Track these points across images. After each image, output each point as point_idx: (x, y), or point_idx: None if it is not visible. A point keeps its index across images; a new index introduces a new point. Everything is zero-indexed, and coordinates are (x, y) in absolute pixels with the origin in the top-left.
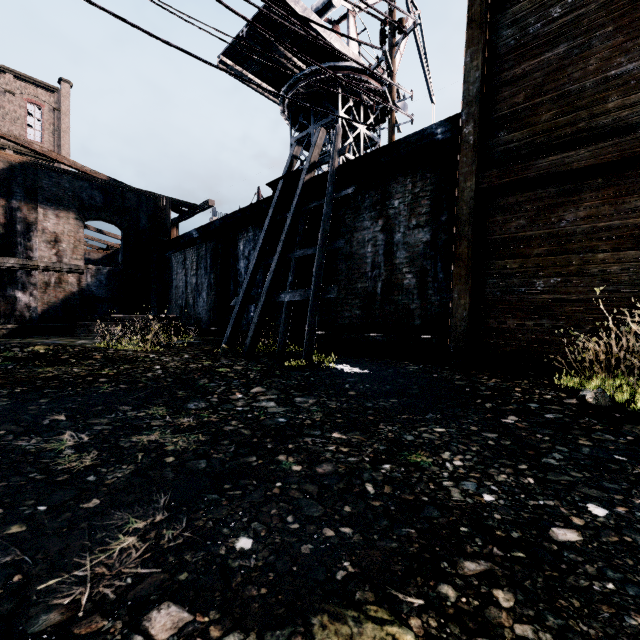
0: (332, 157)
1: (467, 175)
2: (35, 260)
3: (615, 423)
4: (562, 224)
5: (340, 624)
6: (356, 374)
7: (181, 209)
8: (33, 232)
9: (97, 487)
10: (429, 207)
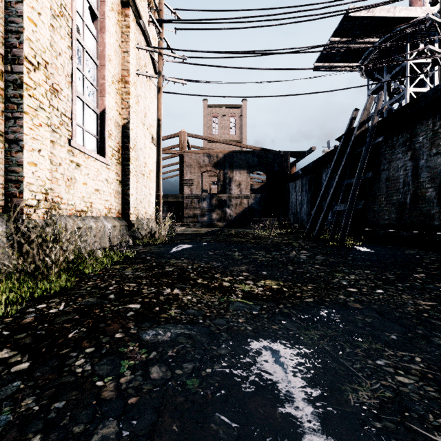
0: (372, 117)
1: None
2: (232, 194)
3: None
4: None
5: (272, 280)
6: (364, 251)
7: (297, 155)
8: (231, 182)
9: (240, 261)
10: None
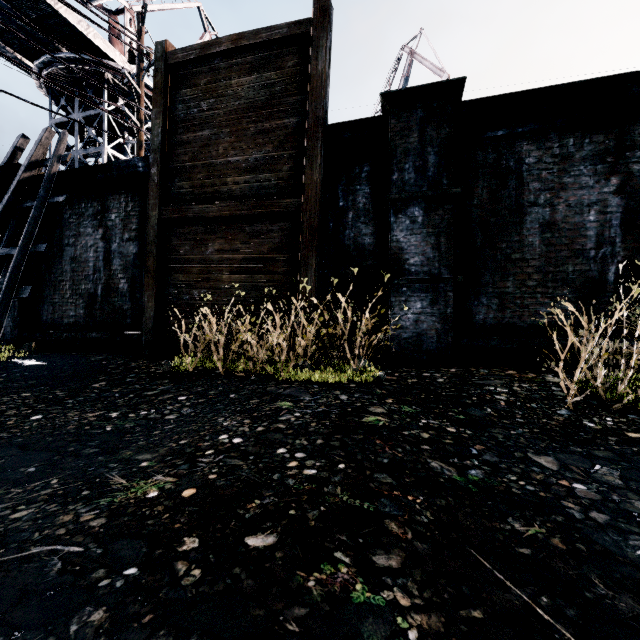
0: (50, 162)
1: (153, 206)
2: None
3: (157, 379)
4: (207, 253)
5: None
6: (30, 366)
7: None
8: None
9: None
10: (138, 225)
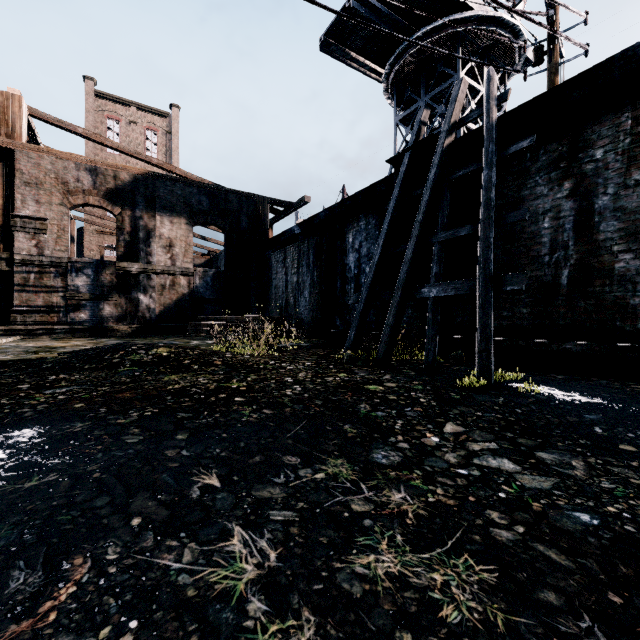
0: (488, 107)
1: None
2: (154, 264)
3: None
4: None
5: None
6: (588, 406)
7: (276, 209)
8: (152, 238)
9: None
10: None
